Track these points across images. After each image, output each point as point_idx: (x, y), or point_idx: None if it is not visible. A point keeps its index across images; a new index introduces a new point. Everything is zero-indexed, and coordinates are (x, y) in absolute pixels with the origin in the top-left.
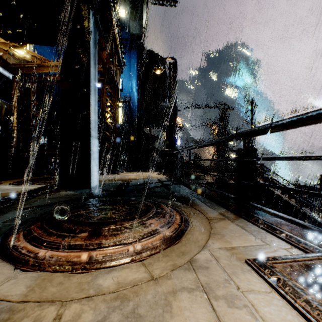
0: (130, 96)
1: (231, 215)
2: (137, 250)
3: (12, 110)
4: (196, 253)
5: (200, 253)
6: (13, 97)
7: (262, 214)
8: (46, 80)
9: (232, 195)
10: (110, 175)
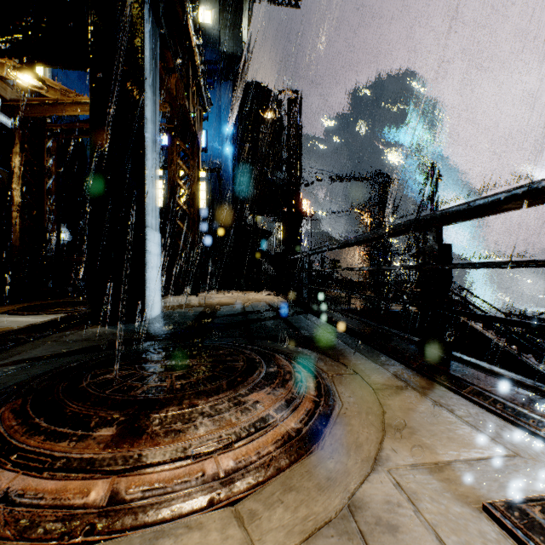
0: (220, 160)
1: (418, 378)
2: (223, 473)
3: (12, 182)
4: (360, 480)
5: (371, 482)
6: (13, 159)
7: (483, 377)
8: (71, 130)
9: (410, 337)
10: (184, 298)
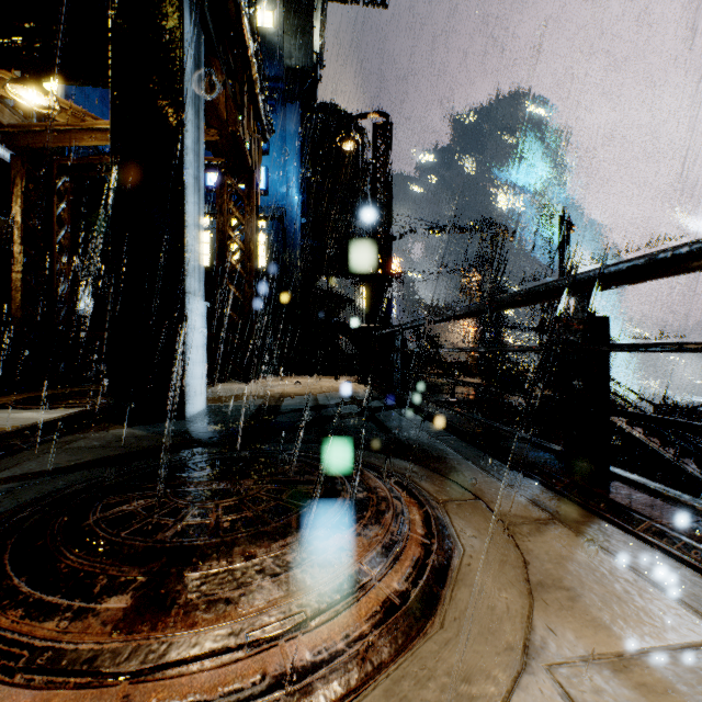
0: (284, 206)
1: (566, 506)
2: (295, 674)
3: (11, 234)
4: (508, 686)
5: (525, 690)
6: (13, 203)
7: (660, 506)
8: (89, 165)
9: (546, 443)
10: (237, 385)
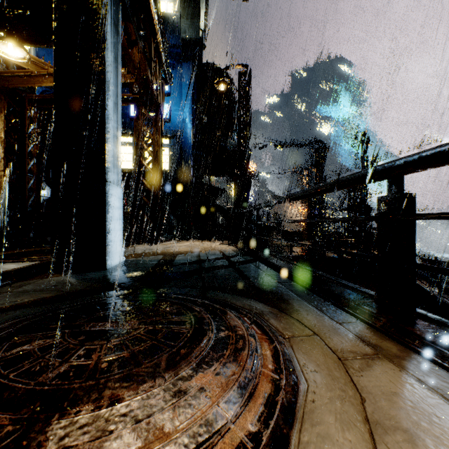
0: (181, 129)
1: (386, 342)
2: None
3: None
4: None
5: None
6: None
7: None
8: (49, 100)
9: (362, 288)
10: (147, 246)
